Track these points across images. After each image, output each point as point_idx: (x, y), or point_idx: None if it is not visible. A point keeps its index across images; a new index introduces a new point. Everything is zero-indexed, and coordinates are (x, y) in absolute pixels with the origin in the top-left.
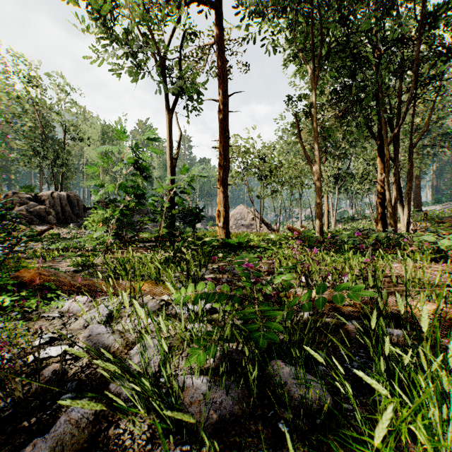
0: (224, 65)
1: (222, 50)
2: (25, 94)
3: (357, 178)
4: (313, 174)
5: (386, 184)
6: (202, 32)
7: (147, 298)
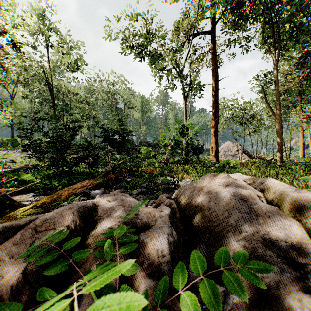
0: (215, 63)
1: (214, 55)
2: (109, 90)
3: None
4: (276, 122)
5: None
6: (202, 47)
7: (186, 179)
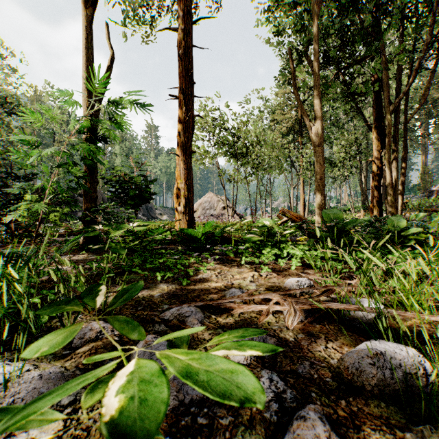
0: None
1: None
2: None
3: (337, 163)
4: (313, 136)
5: (387, 162)
6: None
7: None
